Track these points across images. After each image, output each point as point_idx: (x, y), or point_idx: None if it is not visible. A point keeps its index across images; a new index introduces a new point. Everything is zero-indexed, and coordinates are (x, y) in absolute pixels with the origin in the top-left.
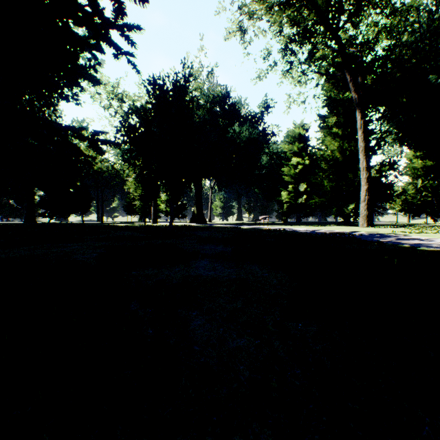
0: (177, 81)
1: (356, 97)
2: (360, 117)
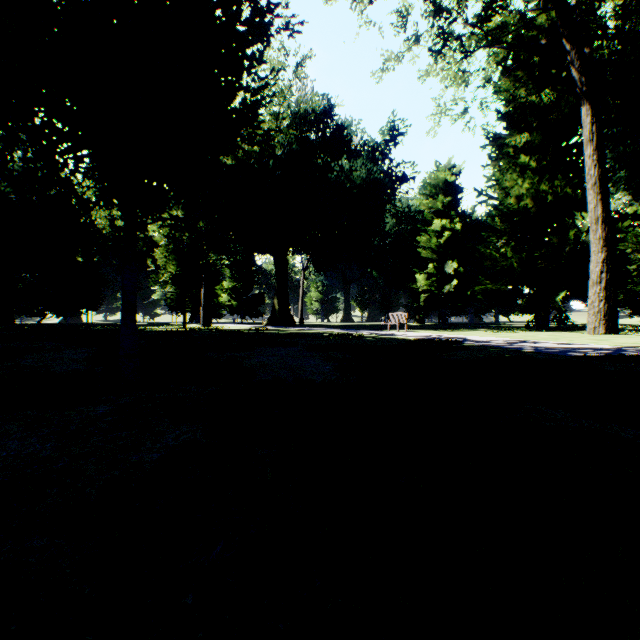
0: None
1: (583, 79)
2: (591, 118)
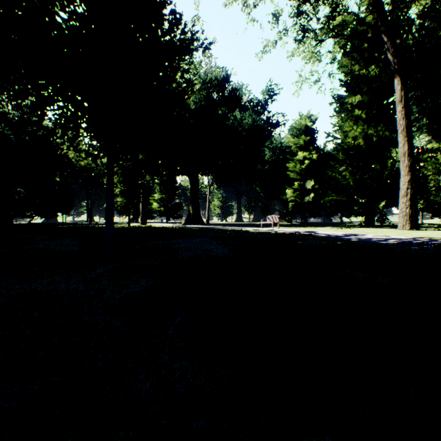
0: None
1: (395, 61)
2: (400, 87)
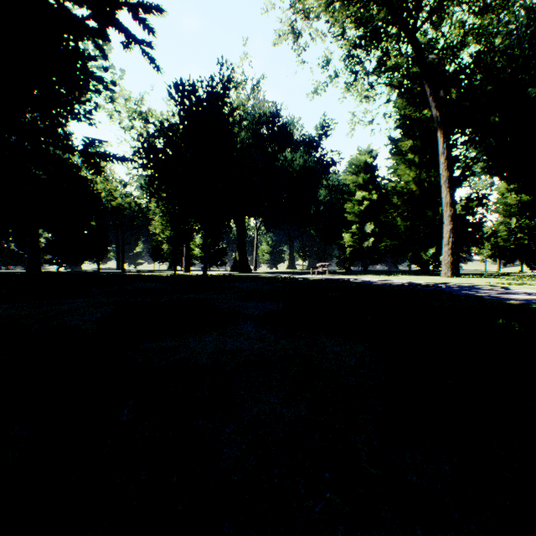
0: (212, 87)
1: (437, 115)
2: (443, 139)
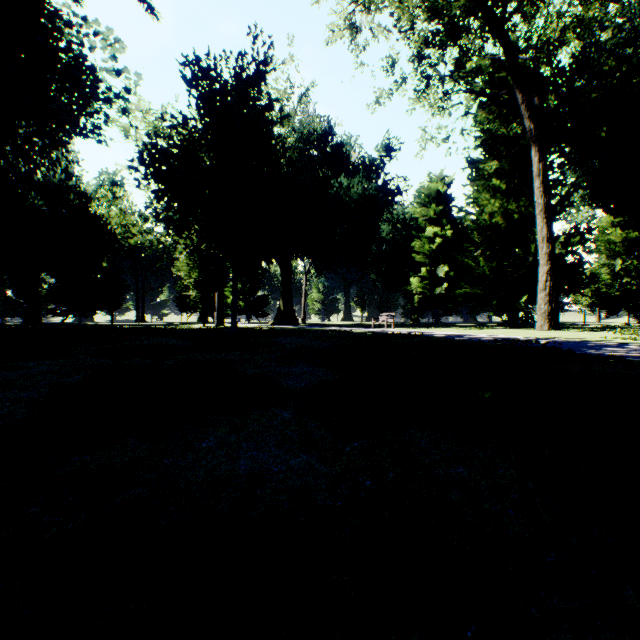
0: (242, 69)
1: (532, 127)
2: (538, 158)
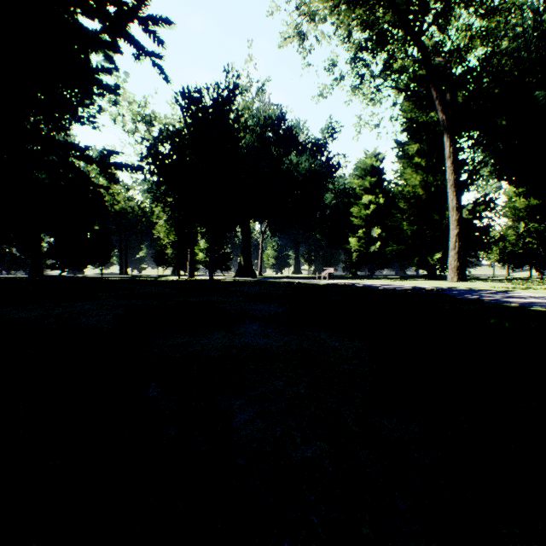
0: (218, 94)
1: (444, 118)
2: (449, 143)
